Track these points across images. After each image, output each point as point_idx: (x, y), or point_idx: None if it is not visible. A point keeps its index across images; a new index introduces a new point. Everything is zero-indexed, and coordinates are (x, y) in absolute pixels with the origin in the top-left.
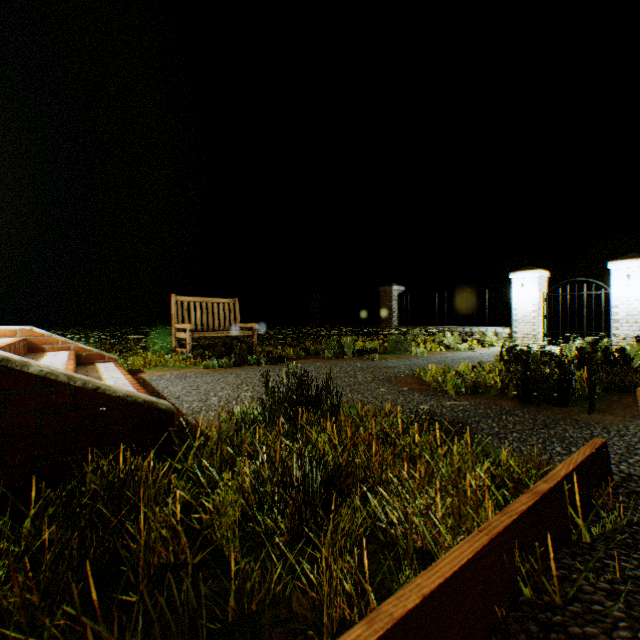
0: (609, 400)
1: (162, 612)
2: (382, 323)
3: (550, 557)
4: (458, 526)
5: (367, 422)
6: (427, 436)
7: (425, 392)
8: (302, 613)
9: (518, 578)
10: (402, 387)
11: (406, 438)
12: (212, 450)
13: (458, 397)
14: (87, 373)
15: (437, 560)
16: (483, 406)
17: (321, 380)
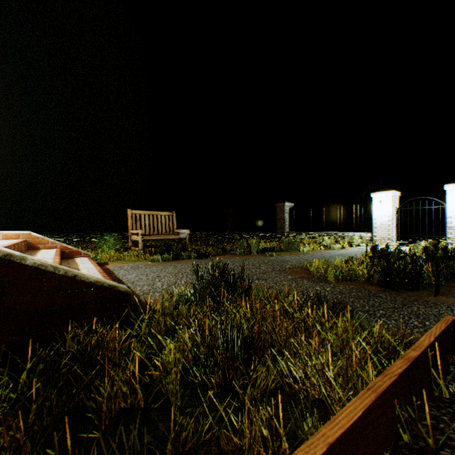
0: (449, 286)
1: (122, 447)
2: (277, 229)
3: (425, 411)
4: (345, 383)
5: (271, 302)
6: (317, 313)
7: (311, 279)
8: (228, 450)
9: (397, 427)
10: (294, 276)
11: (301, 314)
12: (158, 321)
13: (336, 283)
14: (69, 265)
15: (336, 413)
16: (355, 290)
17: (235, 270)
